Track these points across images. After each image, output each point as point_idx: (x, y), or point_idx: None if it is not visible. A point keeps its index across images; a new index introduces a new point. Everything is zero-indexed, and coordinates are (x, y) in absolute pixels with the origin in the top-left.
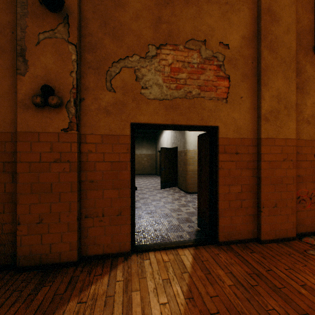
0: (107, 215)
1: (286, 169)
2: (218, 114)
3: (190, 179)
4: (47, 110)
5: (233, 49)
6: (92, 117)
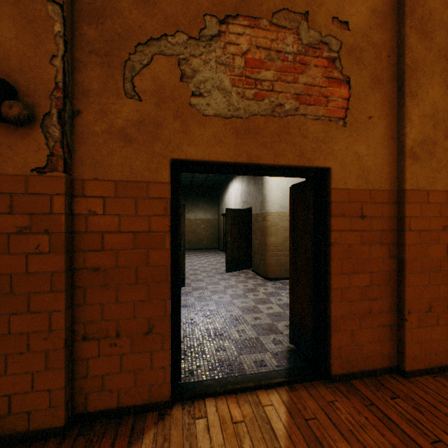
0: (125, 333)
1: (447, 245)
2: (330, 146)
3: (272, 258)
4: (2, 129)
5: (355, 31)
6: (96, 147)
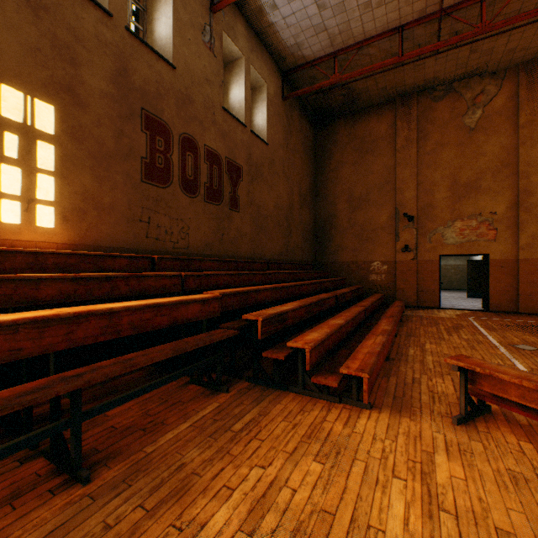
0: (428, 291)
1: None
2: (488, 248)
3: None
4: (405, 252)
5: (498, 214)
6: (421, 254)
